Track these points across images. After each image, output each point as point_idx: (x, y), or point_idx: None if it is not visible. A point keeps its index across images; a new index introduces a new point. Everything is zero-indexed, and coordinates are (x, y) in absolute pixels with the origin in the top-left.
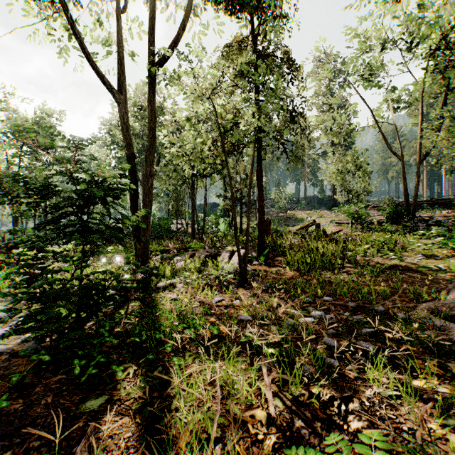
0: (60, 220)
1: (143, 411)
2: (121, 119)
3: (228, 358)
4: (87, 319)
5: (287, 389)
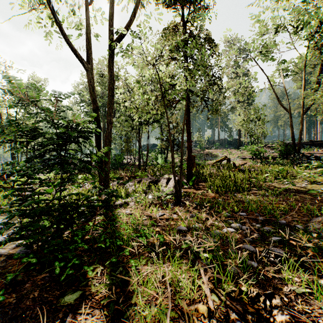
0: (44, 155)
1: (109, 305)
2: (88, 82)
3: (172, 260)
4: (64, 230)
5: (221, 286)
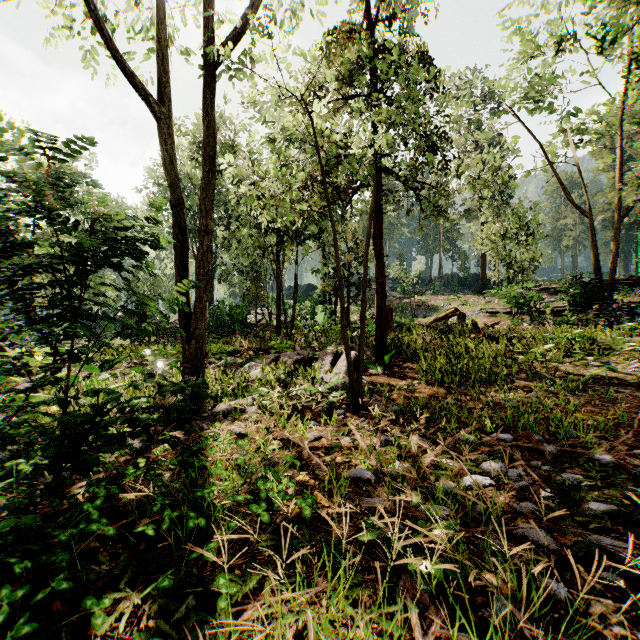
0: (23, 295)
1: None
2: (161, 145)
3: (333, 573)
4: (62, 483)
5: None
